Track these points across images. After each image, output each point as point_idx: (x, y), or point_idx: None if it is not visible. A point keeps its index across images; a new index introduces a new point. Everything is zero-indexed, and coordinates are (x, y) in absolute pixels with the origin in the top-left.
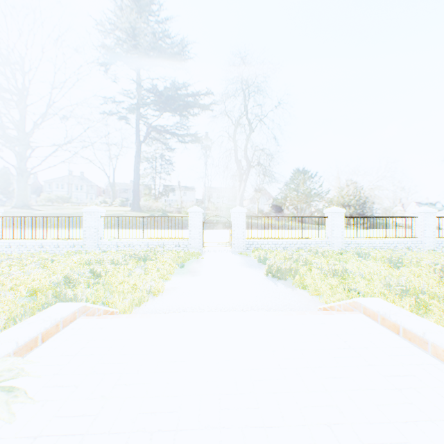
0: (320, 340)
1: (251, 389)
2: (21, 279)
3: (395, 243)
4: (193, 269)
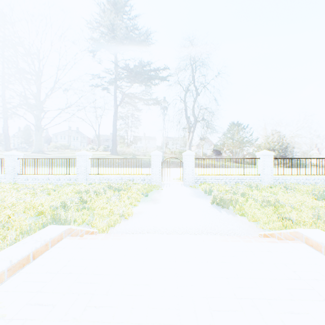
0: (270, 269)
1: (210, 321)
2: (31, 204)
3: (316, 179)
4: (154, 198)
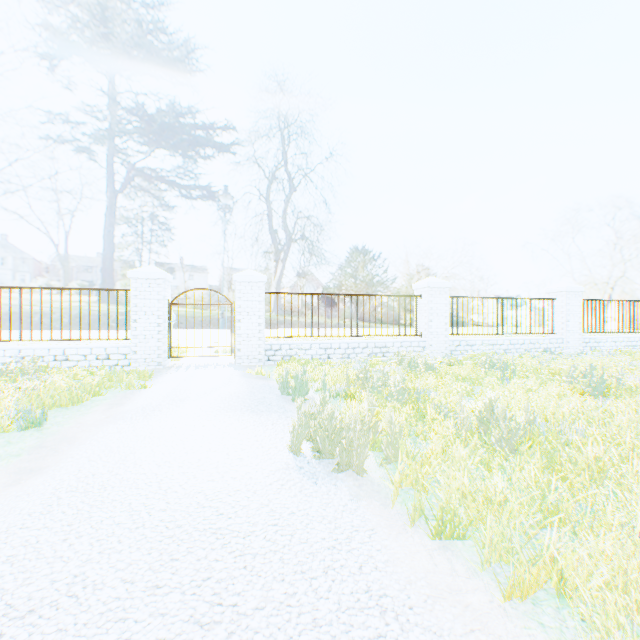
0: None
1: None
2: None
3: (527, 343)
4: (62, 432)
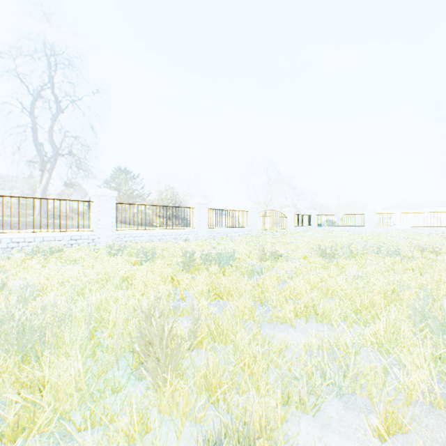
0: None
1: None
2: None
3: (175, 235)
4: None
